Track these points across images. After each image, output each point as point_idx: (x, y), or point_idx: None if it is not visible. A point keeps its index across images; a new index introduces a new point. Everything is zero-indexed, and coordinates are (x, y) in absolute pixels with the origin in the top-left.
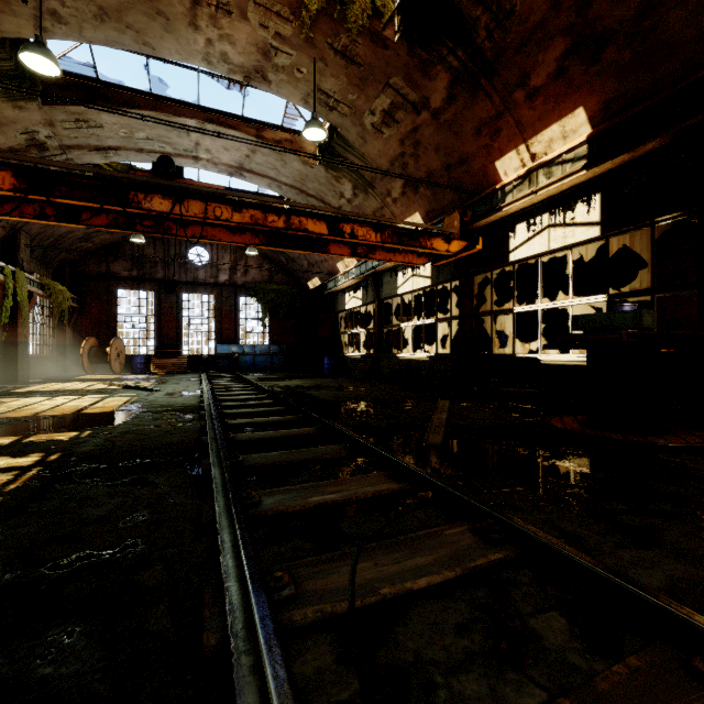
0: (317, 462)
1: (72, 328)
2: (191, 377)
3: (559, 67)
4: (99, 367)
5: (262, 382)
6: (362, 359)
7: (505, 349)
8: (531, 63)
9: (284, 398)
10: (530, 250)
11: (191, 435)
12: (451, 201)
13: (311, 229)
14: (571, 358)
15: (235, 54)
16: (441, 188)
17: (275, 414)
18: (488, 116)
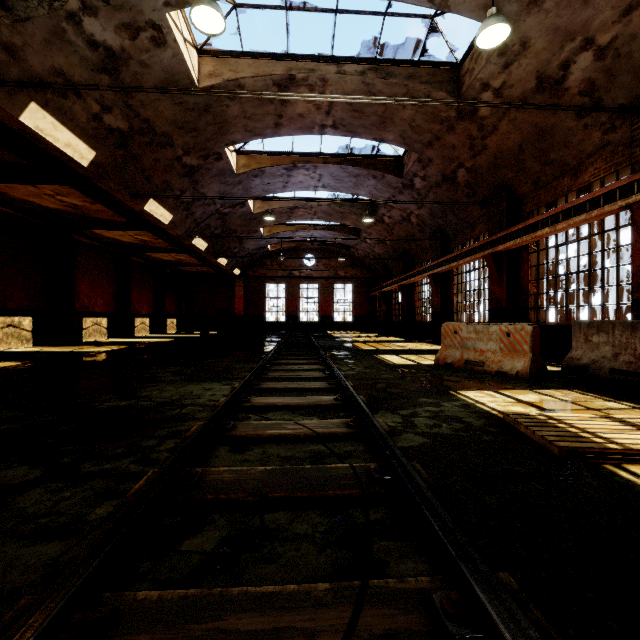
0: None
1: None
2: None
3: None
4: None
5: None
6: None
7: None
8: None
9: None
10: None
11: None
12: None
13: None
14: None
15: None
16: None
17: None
18: None
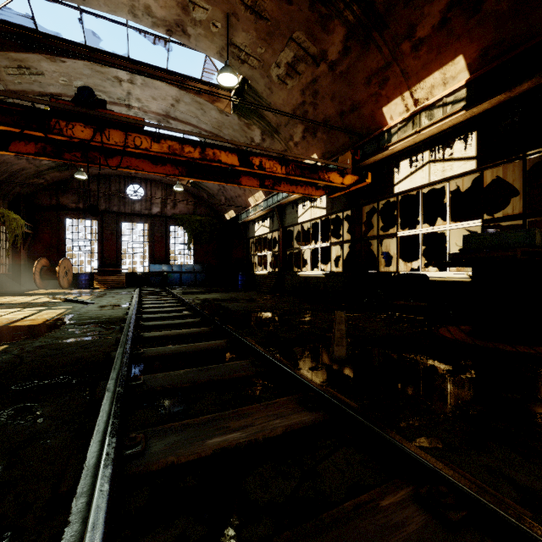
0: (223, 382)
1: (26, 250)
2: (127, 291)
3: (443, 18)
4: (50, 283)
5: (185, 295)
6: (269, 276)
7: (385, 268)
8: (418, 15)
9: (200, 311)
10: (413, 183)
11: (105, 349)
12: (344, 144)
13: (224, 160)
14: (450, 274)
15: (158, 7)
16: (335, 132)
17: (191, 325)
18: (378, 66)
